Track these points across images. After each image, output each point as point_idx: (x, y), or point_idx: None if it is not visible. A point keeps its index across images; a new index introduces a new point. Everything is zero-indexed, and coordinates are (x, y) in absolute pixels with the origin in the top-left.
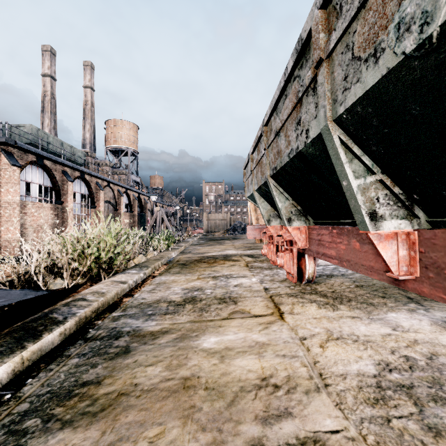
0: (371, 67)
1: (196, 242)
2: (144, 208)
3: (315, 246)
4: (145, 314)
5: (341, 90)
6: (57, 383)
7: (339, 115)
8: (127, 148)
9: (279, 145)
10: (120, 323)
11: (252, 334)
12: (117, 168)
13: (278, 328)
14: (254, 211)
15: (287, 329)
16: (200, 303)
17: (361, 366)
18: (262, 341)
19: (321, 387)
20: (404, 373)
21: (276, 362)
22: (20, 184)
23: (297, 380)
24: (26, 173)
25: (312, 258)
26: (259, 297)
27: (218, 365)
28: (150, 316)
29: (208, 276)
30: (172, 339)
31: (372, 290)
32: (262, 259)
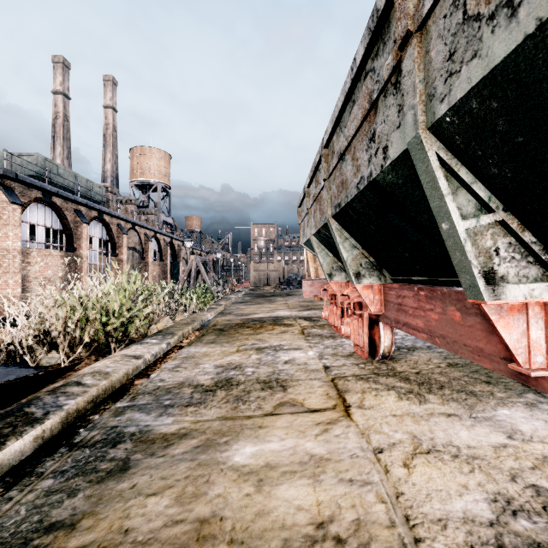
0: (502, 25)
1: (240, 300)
2: (178, 255)
3: (393, 312)
4: (161, 405)
5: (443, 78)
6: (11, 525)
7: (438, 118)
8: (157, 181)
9: (343, 173)
10: (123, 420)
11: (305, 441)
12: (144, 206)
13: (342, 432)
14: (312, 260)
15: (355, 433)
16: (236, 388)
17: (468, 504)
18: (319, 454)
19: (409, 543)
20: (537, 520)
21: (339, 492)
22: (22, 226)
23: (371, 528)
24: (30, 212)
25: (389, 326)
26: (317, 381)
27: (253, 496)
28: (167, 409)
29: (250, 347)
30: (191, 447)
31: (471, 372)
32: (322, 323)
